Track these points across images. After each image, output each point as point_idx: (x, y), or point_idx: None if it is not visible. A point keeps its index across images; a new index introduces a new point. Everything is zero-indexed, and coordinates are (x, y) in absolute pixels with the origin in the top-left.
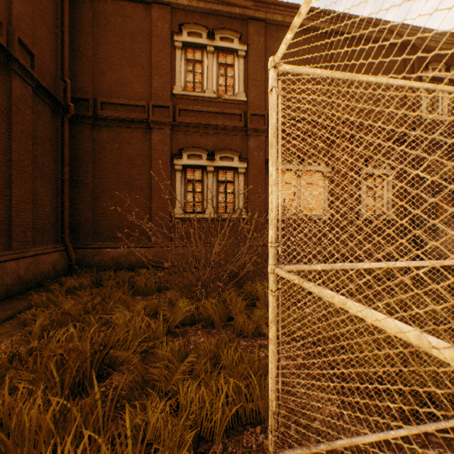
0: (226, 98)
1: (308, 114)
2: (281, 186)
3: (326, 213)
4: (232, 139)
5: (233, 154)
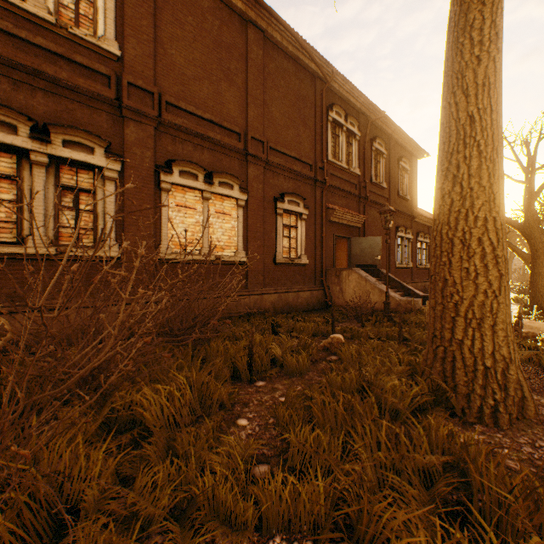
0: (79, 34)
1: (219, 116)
2: (182, 211)
3: (241, 255)
4: (91, 114)
5: (93, 142)
